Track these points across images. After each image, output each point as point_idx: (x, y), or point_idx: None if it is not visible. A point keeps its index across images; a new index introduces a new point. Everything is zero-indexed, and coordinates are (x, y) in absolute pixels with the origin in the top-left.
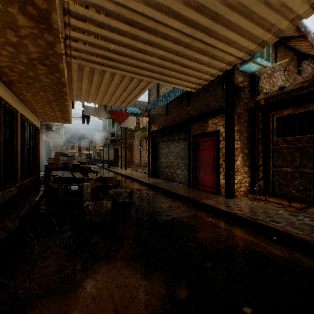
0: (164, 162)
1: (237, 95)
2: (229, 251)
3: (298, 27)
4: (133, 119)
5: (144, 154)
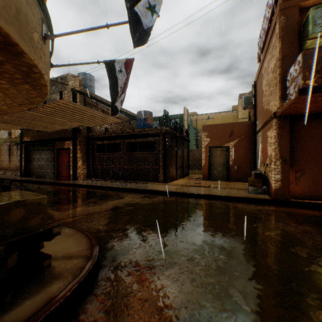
0: (37, 164)
1: (79, 132)
2: (60, 190)
3: (103, 109)
4: (6, 131)
5: (15, 159)
